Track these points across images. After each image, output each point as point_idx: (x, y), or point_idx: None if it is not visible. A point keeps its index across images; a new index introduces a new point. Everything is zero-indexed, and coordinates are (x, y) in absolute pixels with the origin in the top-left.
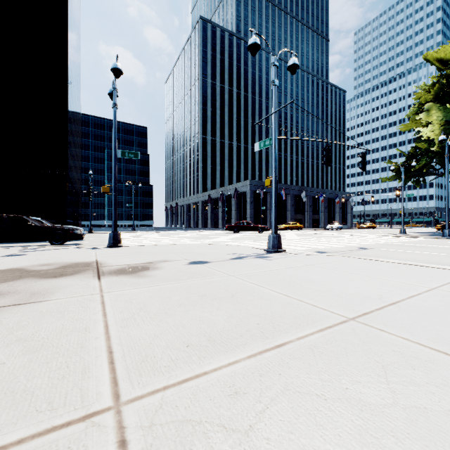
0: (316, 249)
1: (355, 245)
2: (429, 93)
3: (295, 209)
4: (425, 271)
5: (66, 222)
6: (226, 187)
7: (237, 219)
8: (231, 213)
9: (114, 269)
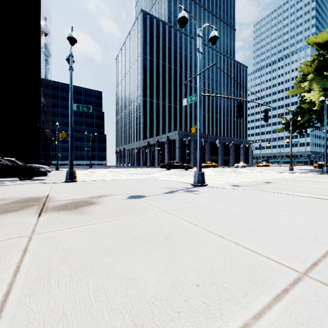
0: (231, 183)
1: (260, 179)
2: (310, 66)
3: (211, 152)
4: None
5: (39, 162)
6: (161, 136)
7: (168, 159)
8: (164, 155)
9: (58, 204)
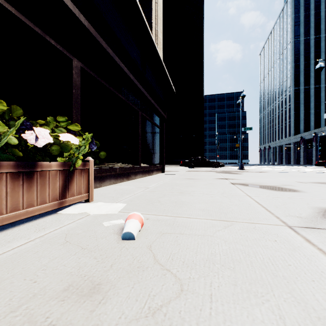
0: None
1: None
2: None
3: None
4: None
5: None
6: (321, 128)
7: None
8: None
9: (252, 172)
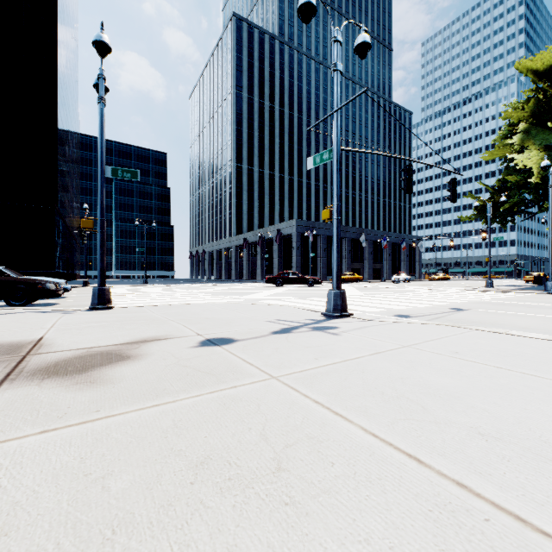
0: (394, 312)
1: (442, 303)
2: (522, 110)
3: (352, 256)
4: None
5: (54, 272)
6: (266, 228)
7: (280, 268)
8: (273, 261)
9: (51, 361)
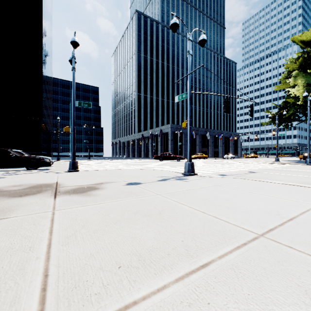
0: (219, 173)
1: (246, 169)
2: (295, 63)
3: (202, 144)
4: (304, 190)
5: (41, 153)
6: (154, 129)
7: (162, 151)
8: (158, 147)
9: (68, 189)
